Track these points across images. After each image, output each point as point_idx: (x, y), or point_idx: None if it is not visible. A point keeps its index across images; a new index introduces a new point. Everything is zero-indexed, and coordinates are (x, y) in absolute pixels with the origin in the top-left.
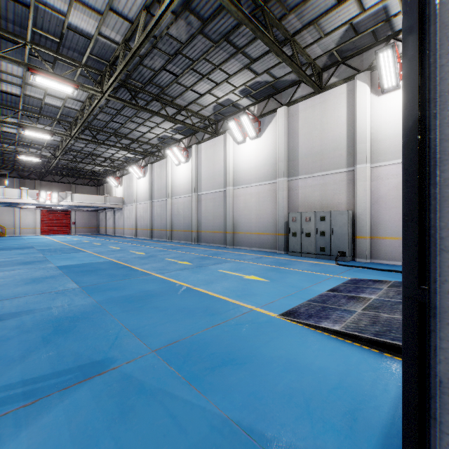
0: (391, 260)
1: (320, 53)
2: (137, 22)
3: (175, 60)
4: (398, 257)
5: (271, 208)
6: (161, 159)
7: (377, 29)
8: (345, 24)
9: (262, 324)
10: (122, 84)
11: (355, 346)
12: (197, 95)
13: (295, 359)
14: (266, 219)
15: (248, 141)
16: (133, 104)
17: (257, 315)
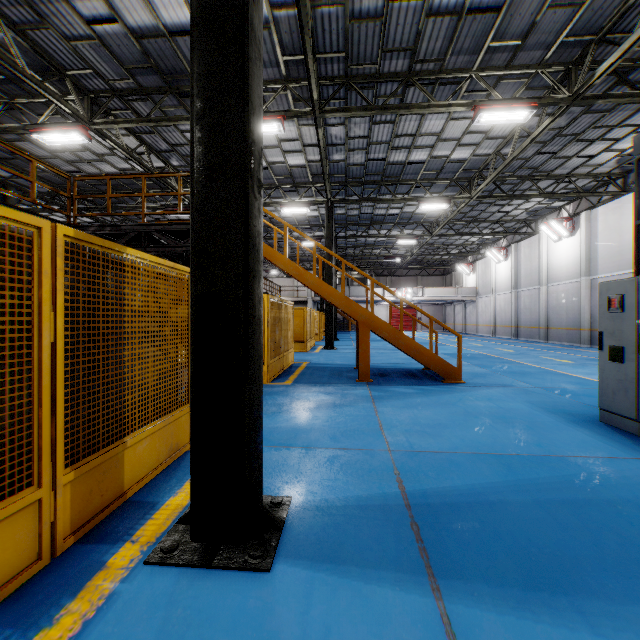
0: None
1: None
2: (510, 137)
3: (552, 142)
4: None
5: None
6: (531, 236)
7: None
8: None
9: None
10: None
11: None
12: (585, 158)
13: None
14: None
15: None
16: (500, 196)
17: None
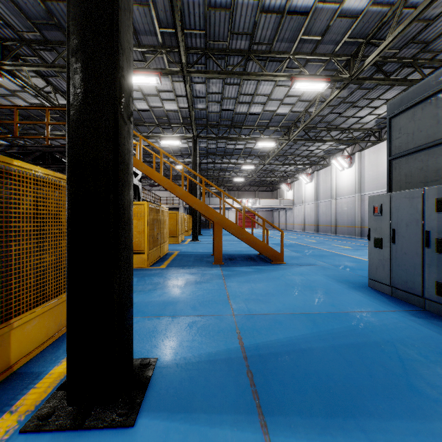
0: None
1: None
2: (314, 101)
3: (339, 106)
4: None
5: None
6: (326, 166)
7: None
8: None
9: None
10: None
11: None
12: (358, 118)
13: None
14: None
15: None
16: (308, 139)
17: None
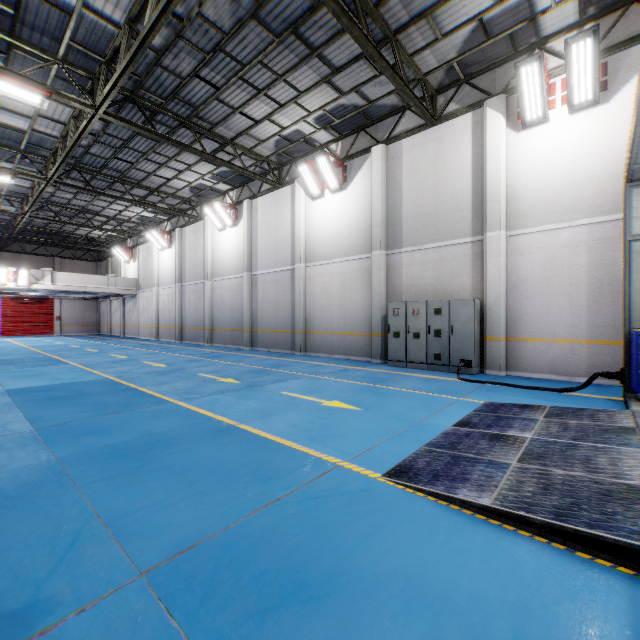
0: (536, 372)
1: (434, 65)
2: None
3: (214, 62)
4: (546, 367)
5: (362, 295)
6: (196, 221)
7: (516, 33)
8: (472, 20)
9: (354, 496)
10: (128, 97)
11: (523, 539)
12: (250, 121)
13: (422, 577)
14: (354, 313)
15: (327, 195)
16: (147, 129)
17: (345, 477)
